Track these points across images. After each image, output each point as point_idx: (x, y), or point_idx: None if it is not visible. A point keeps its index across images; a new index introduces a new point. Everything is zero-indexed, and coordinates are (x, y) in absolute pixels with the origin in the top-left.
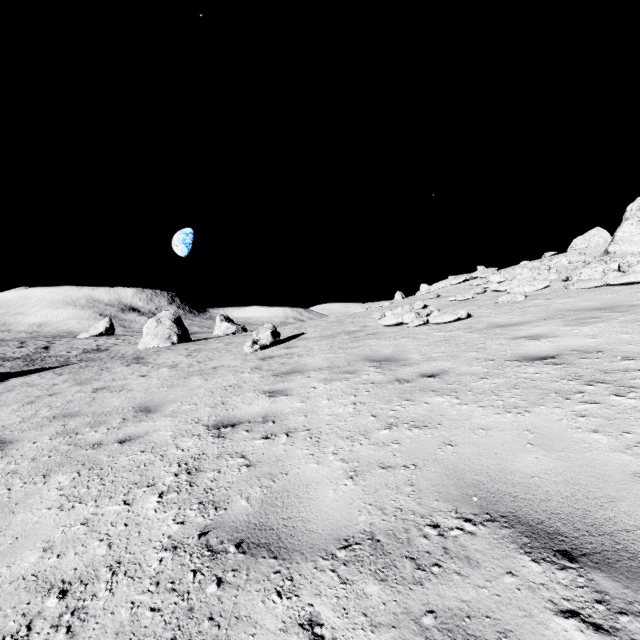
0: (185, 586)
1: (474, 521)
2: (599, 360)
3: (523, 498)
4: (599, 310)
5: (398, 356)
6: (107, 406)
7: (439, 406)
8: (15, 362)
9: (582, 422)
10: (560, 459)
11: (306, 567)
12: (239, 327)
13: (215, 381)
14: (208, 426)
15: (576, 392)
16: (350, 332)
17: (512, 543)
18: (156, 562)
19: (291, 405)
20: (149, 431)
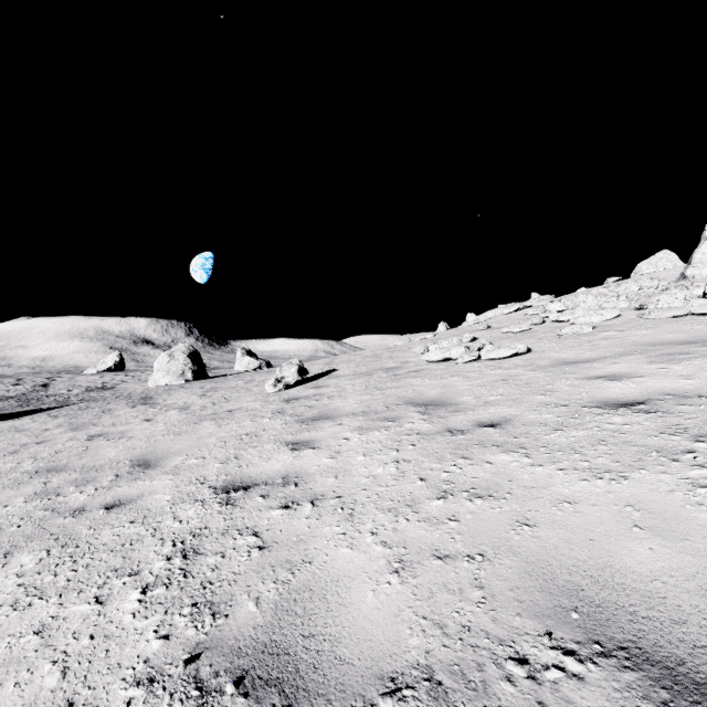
0: None
1: (579, 655)
2: (704, 407)
3: (645, 617)
4: (688, 344)
5: (447, 399)
6: (100, 458)
7: (505, 467)
8: (8, 402)
9: (703, 495)
10: (686, 553)
11: None
12: (263, 362)
13: (230, 428)
14: (215, 488)
15: (684, 451)
16: (389, 369)
17: (644, 700)
18: (122, 706)
19: (318, 462)
20: (144, 493)
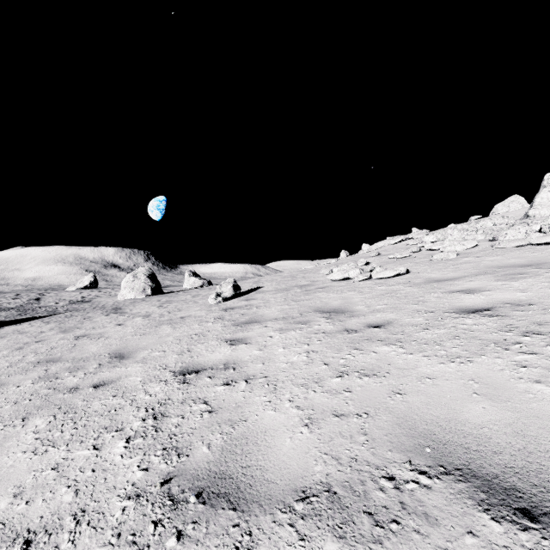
0: (145, 539)
1: (429, 474)
2: (531, 312)
3: (475, 450)
4: (525, 267)
5: (346, 308)
6: (86, 352)
7: (386, 355)
8: (10, 312)
9: (524, 372)
10: (507, 409)
11: (264, 520)
12: (205, 281)
13: (182, 330)
14: (174, 372)
15: (514, 343)
16: (302, 286)
17: (469, 499)
18: (119, 511)
19: (250, 353)
20: (121, 376)
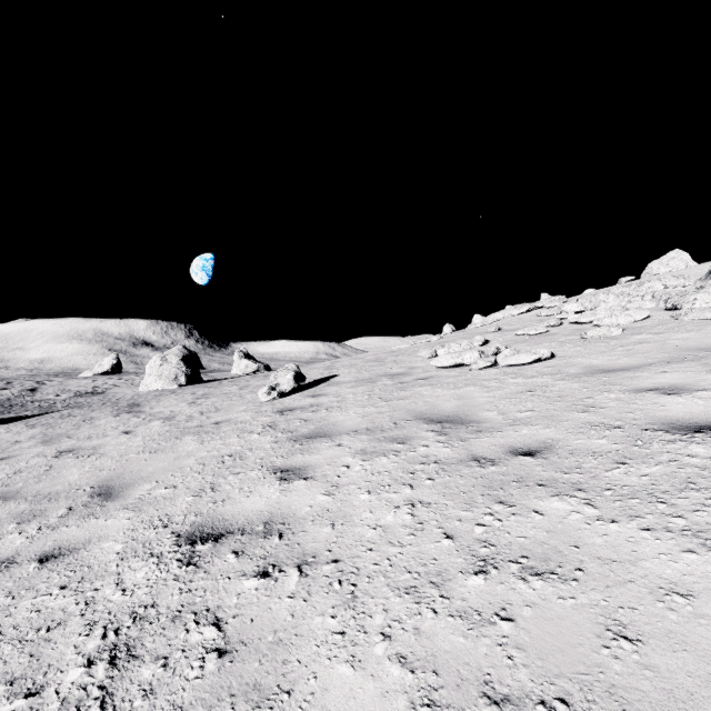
0: None
1: None
2: None
3: None
4: None
5: (466, 415)
6: (60, 482)
7: (564, 521)
8: None
9: None
10: None
11: None
12: (261, 365)
13: (212, 445)
14: (179, 536)
15: None
16: (394, 375)
17: None
18: None
19: (311, 500)
20: (92, 539)
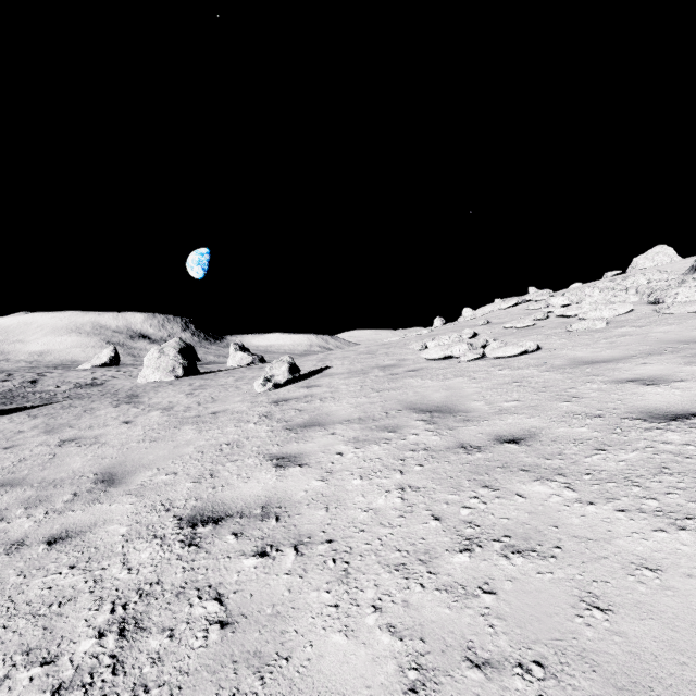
0: None
1: None
2: None
3: None
4: None
5: (455, 404)
6: (64, 470)
7: (544, 504)
8: None
9: None
10: None
11: None
12: (256, 357)
13: (210, 434)
14: (181, 519)
15: None
16: (385, 367)
17: None
18: None
19: (306, 485)
20: (97, 522)
